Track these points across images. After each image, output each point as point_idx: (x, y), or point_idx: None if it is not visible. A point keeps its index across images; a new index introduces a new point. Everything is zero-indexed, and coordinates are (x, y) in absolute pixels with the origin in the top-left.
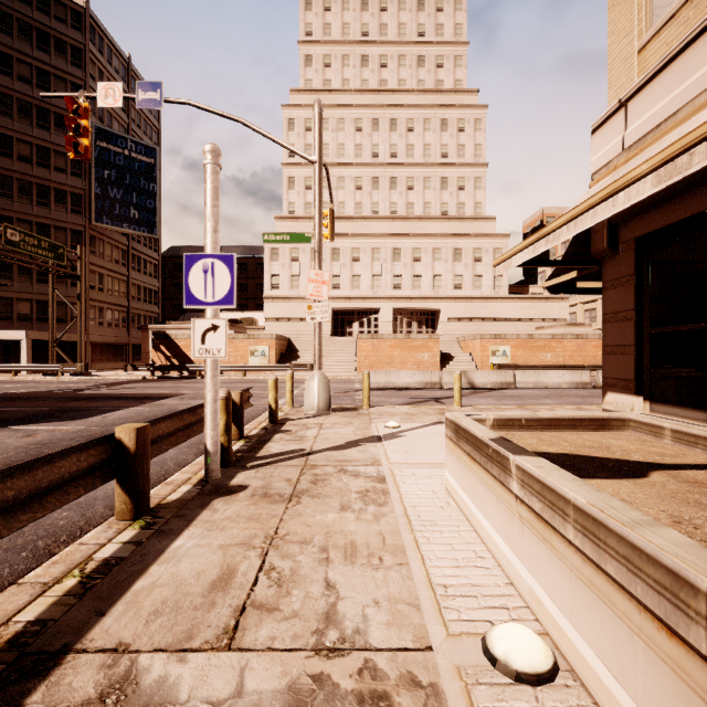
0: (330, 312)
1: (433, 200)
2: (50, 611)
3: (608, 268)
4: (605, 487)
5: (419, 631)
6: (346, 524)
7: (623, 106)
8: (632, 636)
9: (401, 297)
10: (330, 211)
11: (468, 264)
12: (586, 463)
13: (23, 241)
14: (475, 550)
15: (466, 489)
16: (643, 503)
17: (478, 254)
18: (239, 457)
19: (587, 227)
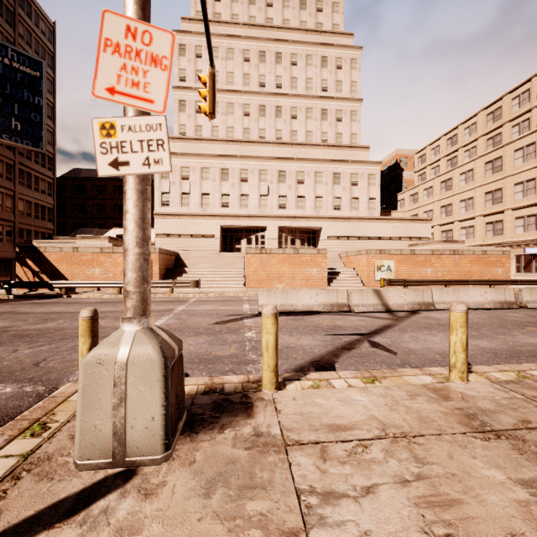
0: (220, 229)
1: (314, 129)
2: None
3: None
4: None
5: None
6: None
7: None
8: None
9: (286, 216)
10: (210, 75)
11: (346, 187)
12: None
13: None
14: None
15: None
16: None
17: (355, 179)
18: None
19: None
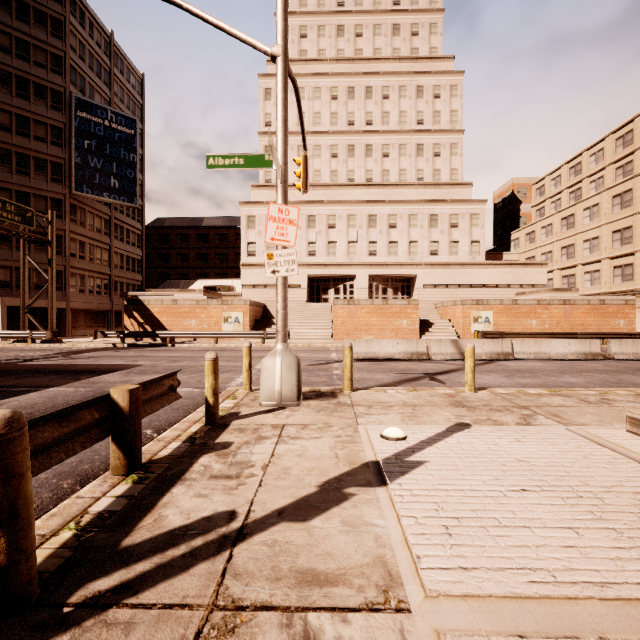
0: (306, 278)
1: (409, 167)
2: None
3: None
4: None
5: None
6: None
7: None
8: None
9: (377, 264)
10: (303, 158)
11: (445, 230)
12: None
13: None
14: None
15: None
16: None
17: (455, 220)
18: (77, 553)
19: None
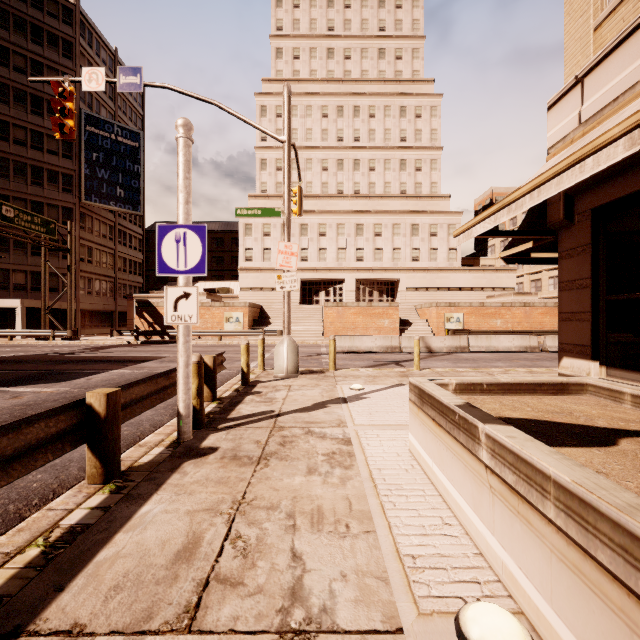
0: (299, 282)
1: (393, 180)
2: (7, 585)
3: (563, 239)
4: (577, 457)
5: (388, 609)
6: (313, 488)
7: (580, 82)
8: (631, 636)
9: (363, 269)
10: (299, 189)
11: (425, 238)
12: (552, 429)
13: (17, 217)
14: (441, 517)
15: (431, 454)
16: (620, 475)
17: (434, 229)
18: (211, 419)
19: (551, 194)
